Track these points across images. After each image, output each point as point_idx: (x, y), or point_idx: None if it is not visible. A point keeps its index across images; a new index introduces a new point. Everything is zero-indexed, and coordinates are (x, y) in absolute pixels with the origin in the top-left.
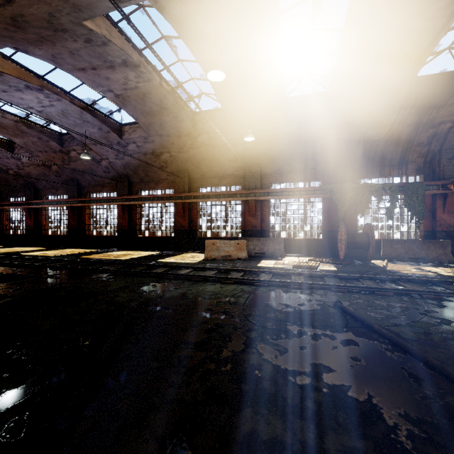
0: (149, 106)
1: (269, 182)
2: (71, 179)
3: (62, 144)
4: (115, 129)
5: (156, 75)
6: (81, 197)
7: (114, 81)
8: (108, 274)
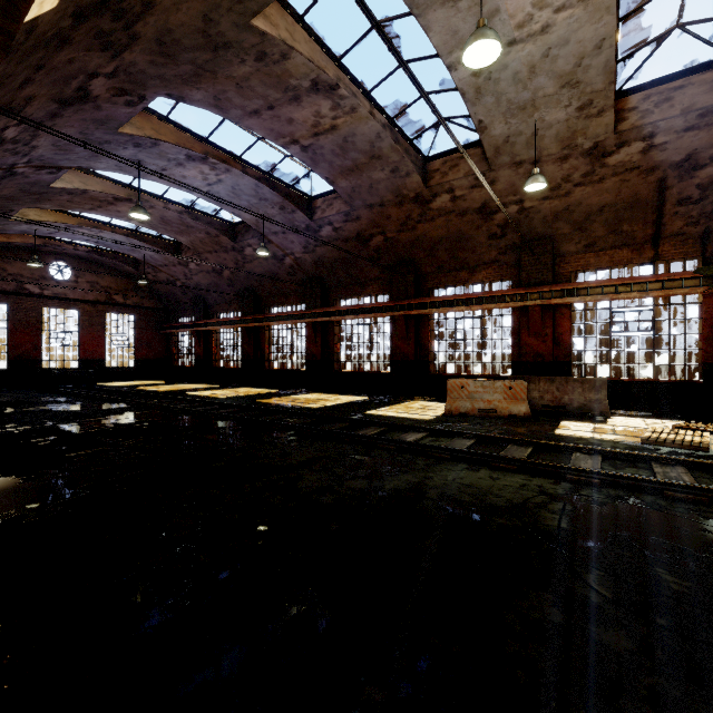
0: (352, 157)
1: (572, 270)
2: (246, 289)
3: (234, 238)
4: (303, 206)
5: (364, 99)
6: (258, 314)
7: (300, 124)
8: (290, 432)
